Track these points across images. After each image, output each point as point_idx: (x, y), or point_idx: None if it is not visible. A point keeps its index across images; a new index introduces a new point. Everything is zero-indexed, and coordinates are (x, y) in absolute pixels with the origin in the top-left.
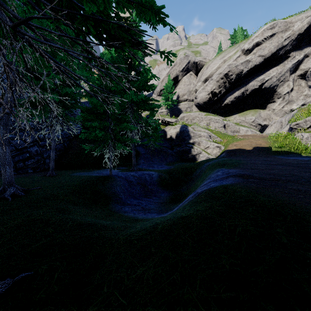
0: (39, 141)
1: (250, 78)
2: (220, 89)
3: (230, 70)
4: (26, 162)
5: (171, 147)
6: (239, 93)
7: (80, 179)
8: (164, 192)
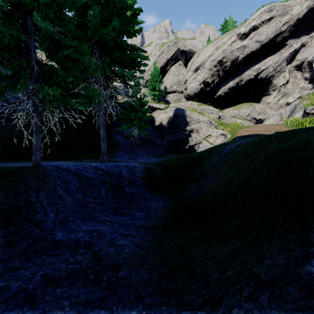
0: None
1: (245, 67)
2: (213, 78)
3: (225, 56)
4: None
5: (161, 136)
6: (233, 83)
7: None
8: (155, 198)
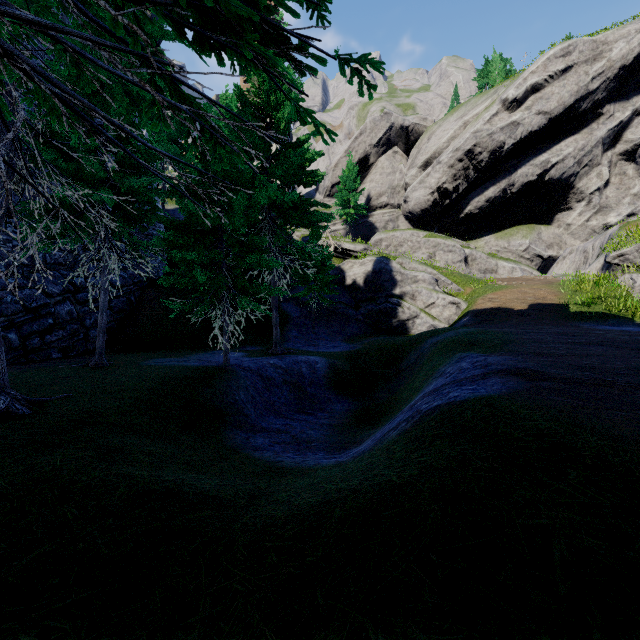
0: (76, 291)
1: (519, 160)
2: (456, 183)
3: (478, 142)
4: (48, 337)
5: (354, 304)
6: (496, 191)
7: (160, 375)
8: (340, 400)
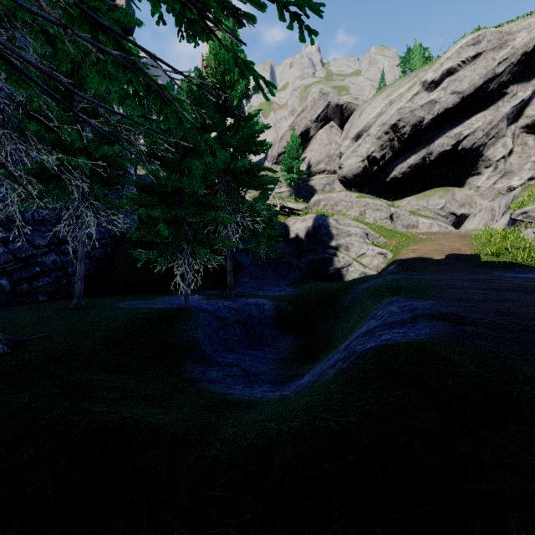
0: (60, 243)
1: (436, 133)
2: (383, 152)
3: (401, 118)
4: (35, 282)
5: (297, 254)
6: (417, 159)
7: (129, 316)
8: (284, 337)
